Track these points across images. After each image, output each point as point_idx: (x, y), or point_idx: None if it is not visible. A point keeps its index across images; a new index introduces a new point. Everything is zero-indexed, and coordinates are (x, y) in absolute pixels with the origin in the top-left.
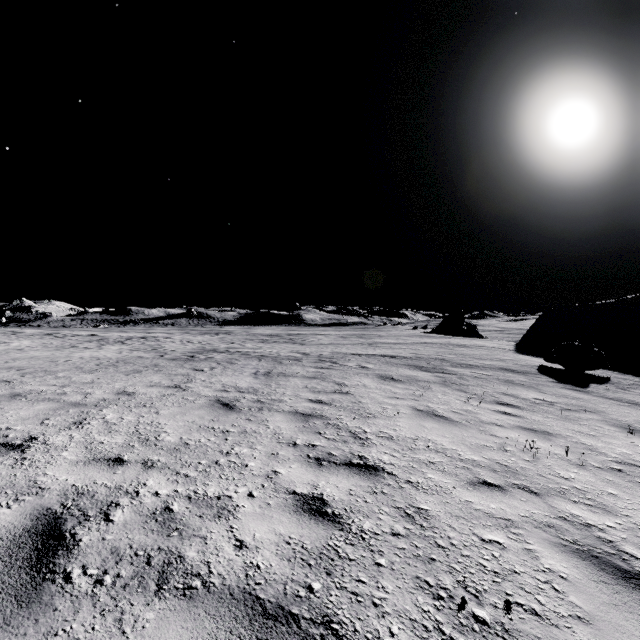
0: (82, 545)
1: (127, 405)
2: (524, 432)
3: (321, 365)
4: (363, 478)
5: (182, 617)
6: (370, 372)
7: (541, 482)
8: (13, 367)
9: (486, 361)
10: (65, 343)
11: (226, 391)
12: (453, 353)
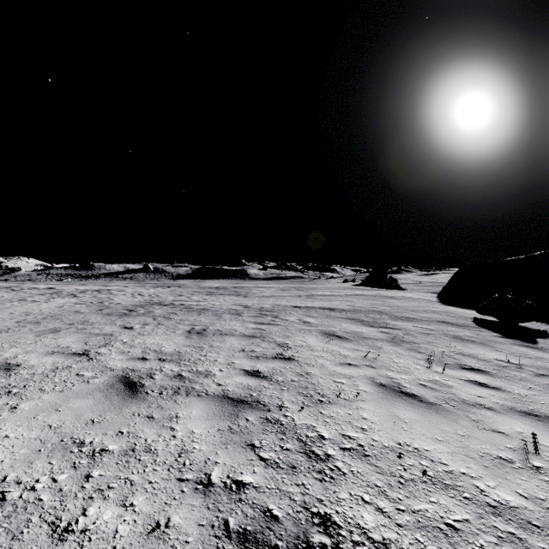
0: None
1: None
2: (527, 420)
3: (261, 320)
4: None
5: None
6: (313, 328)
7: None
8: None
9: (421, 313)
10: (16, 296)
11: (143, 359)
12: (387, 305)
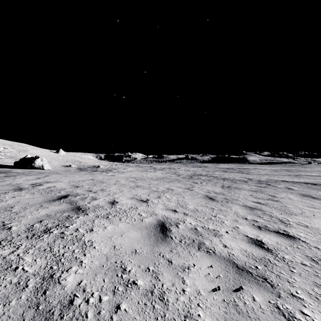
0: (172, 231)
1: (172, 193)
2: None
3: (260, 185)
4: (285, 239)
5: (208, 258)
6: (294, 191)
7: None
8: (132, 177)
9: None
10: (143, 169)
11: (209, 192)
12: None
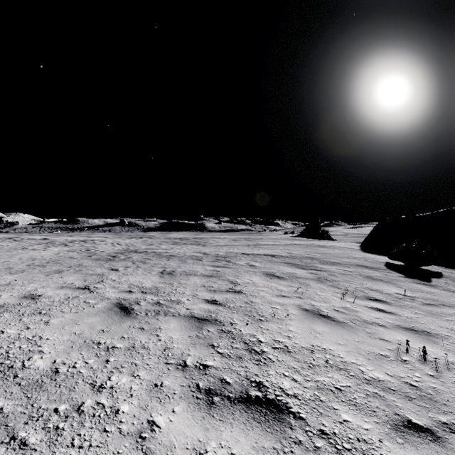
0: None
1: (21, 312)
2: (407, 333)
3: (217, 264)
4: (265, 430)
5: None
6: (257, 270)
7: None
8: None
9: (344, 259)
10: (19, 245)
11: (130, 292)
12: (318, 252)
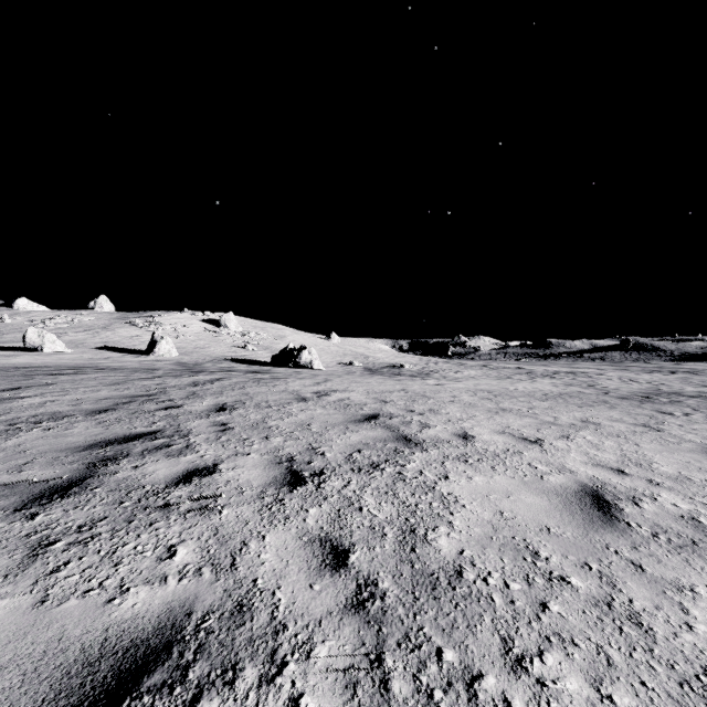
0: (626, 512)
1: (599, 432)
2: None
3: None
4: None
5: None
6: None
7: None
8: (483, 390)
9: None
10: (500, 374)
11: None
12: None
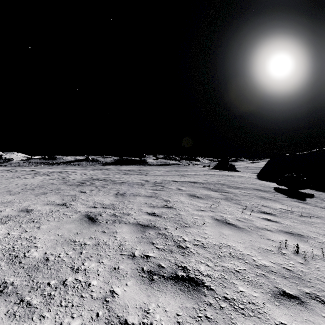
0: None
1: (20, 221)
2: (286, 235)
3: (155, 188)
4: (187, 296)
5: None
6: (183, 192)
7: (324, 288)
8: None
9: (245, 184)
10: (14, 175)
11: (94, 207)
12: (226, 180)
